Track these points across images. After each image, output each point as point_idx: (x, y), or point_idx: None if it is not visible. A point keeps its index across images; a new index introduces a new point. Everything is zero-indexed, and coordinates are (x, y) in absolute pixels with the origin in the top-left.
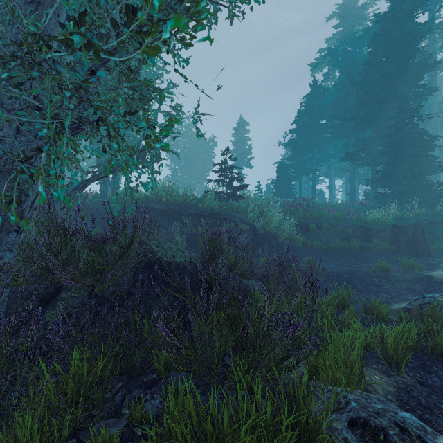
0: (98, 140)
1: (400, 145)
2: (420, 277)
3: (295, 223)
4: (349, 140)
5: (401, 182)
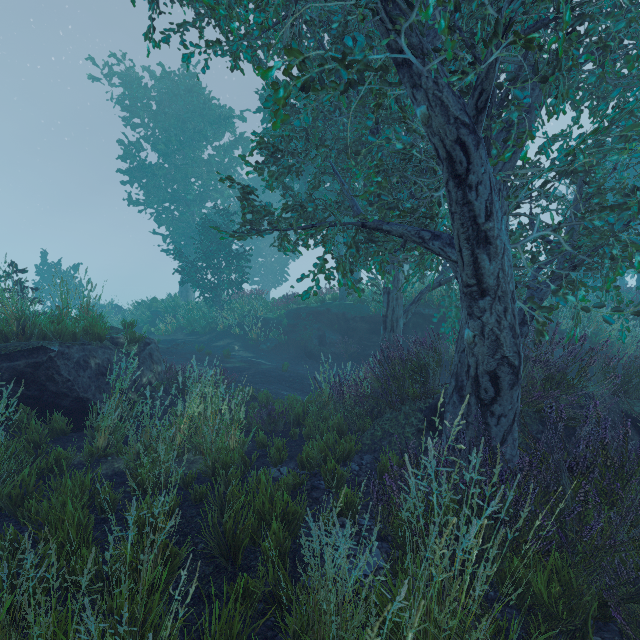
0: None
1: None
2: None
3: None
4: None
5: None
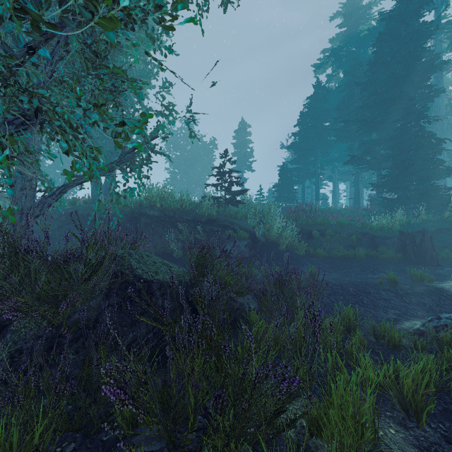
0: (58, 139)
1: (406, 148)
2: (430, 290)
3: (297, 229)
4: (354, 143)
5: (407, 187)
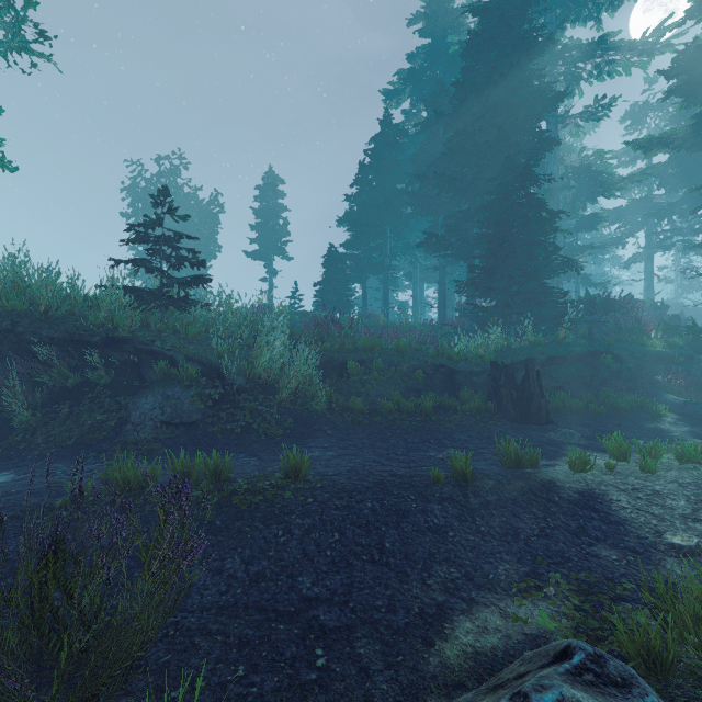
0: None
1: (507, 225)
2: (531, 490)
3: (321, 359)
4: (438, 218)
5: (508, 287)
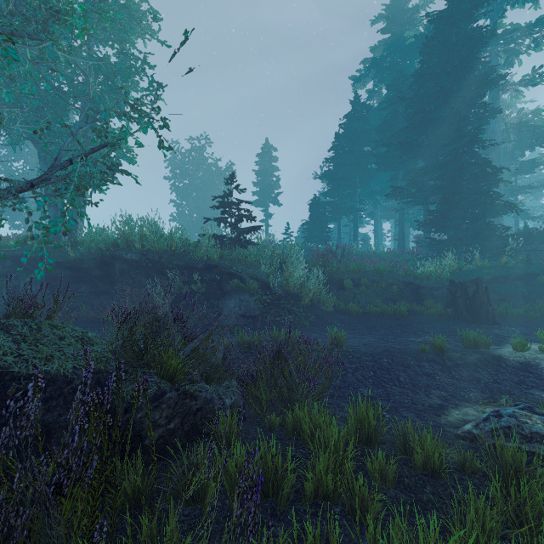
0: None
1: (458, 179)
2: (486, 359)
3: (325, 278)
4: (398, 172)
5: (459, 225)
